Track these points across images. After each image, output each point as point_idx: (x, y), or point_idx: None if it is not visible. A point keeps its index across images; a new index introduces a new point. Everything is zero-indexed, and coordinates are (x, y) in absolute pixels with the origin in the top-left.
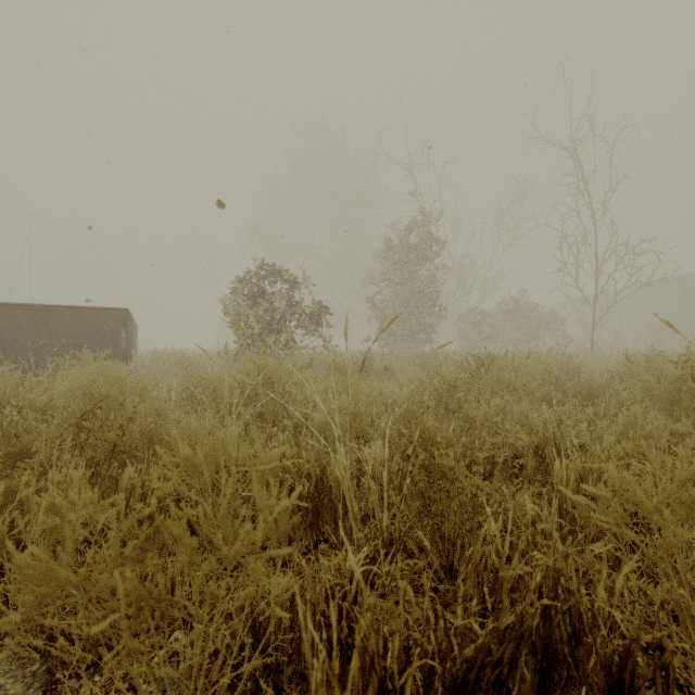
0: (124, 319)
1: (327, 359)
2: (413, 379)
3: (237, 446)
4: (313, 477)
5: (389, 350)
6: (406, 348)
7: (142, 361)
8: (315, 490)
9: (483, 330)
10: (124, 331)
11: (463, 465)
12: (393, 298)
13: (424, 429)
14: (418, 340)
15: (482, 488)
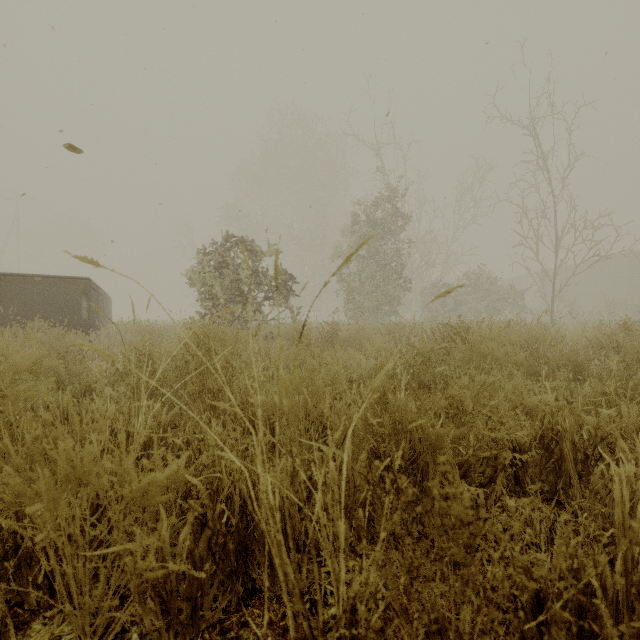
0: (85, 289)
1: (292, 330)
2: (380, 350)
3: (92, 466)
4: (236, 499)
5: (355, 319)
6: (372, 319)
7: (111, 331)
8: (240, 518)
9: (446, 303)
10: (85, 301)
11: (456, 473)
12: (360, 271)
13: (400, 419)
14: (384, 312)
15: (482, 503)
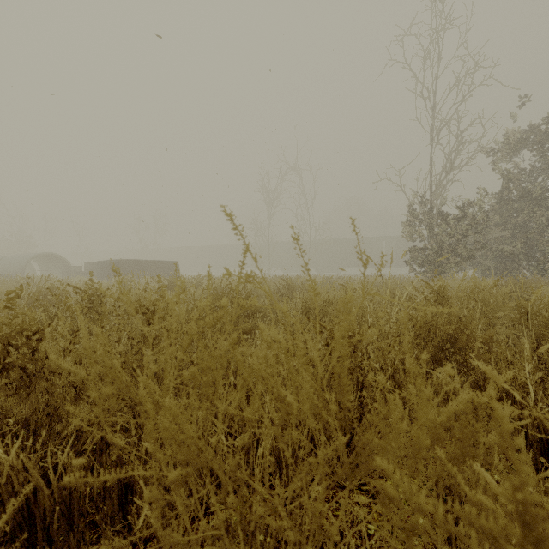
0: None
1: None
2: None
3: None
4: None
5: None
6: None
7: None
8: None
9: None
10: None
11: None
12: None
13: None
14: None
15: None
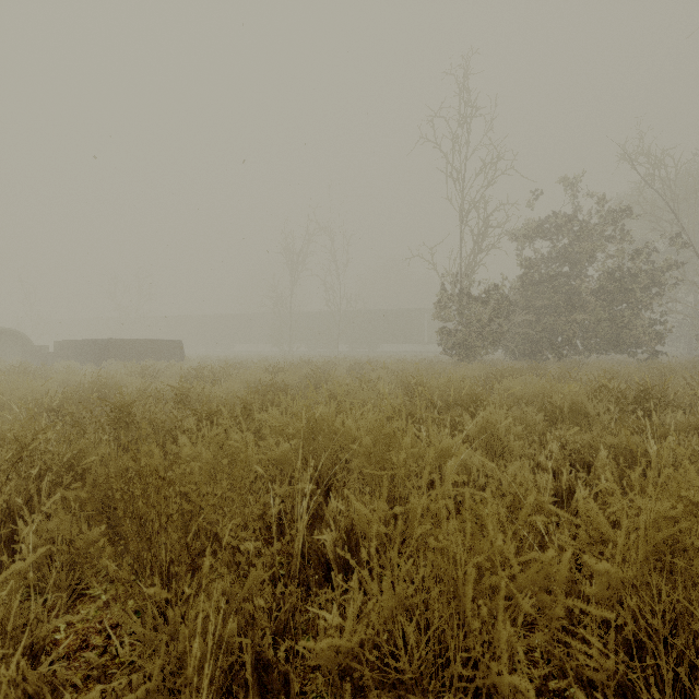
0: None
1: None
2: None
3: None
4: None
5: None
6: None
7: None
8: None
9: None
10: None
11: None
12: None
13: None
14: None
15: None
